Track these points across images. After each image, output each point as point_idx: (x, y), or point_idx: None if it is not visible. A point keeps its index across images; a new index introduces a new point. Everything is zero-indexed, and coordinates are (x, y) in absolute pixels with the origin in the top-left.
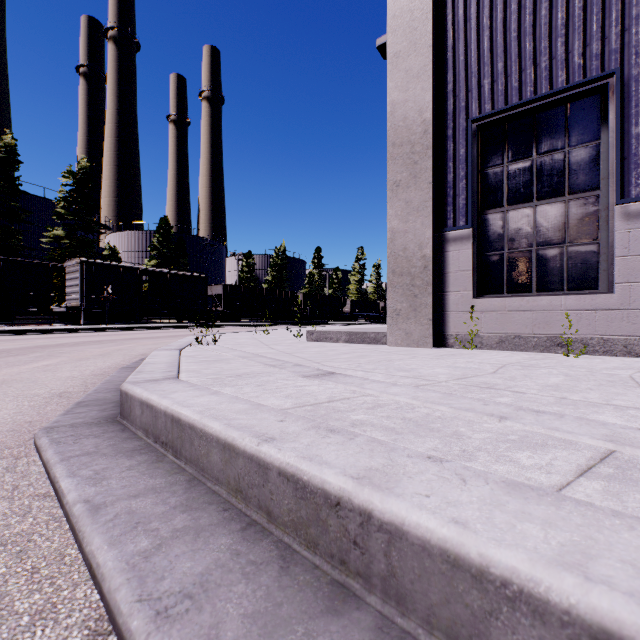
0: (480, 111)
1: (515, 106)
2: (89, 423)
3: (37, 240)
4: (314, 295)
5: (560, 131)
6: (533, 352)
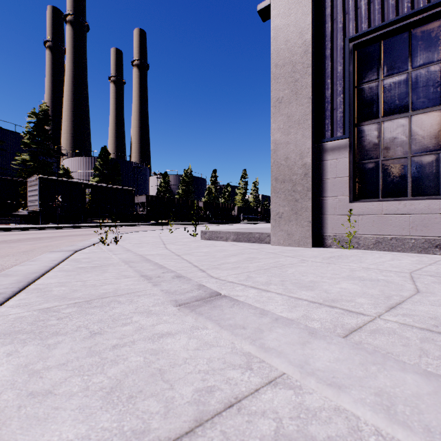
0: (357, 30)
1: (392, 22)
2: None
3: (10, 162)
4: (211, 203)
5: (436, 44)
6: (410, 253)
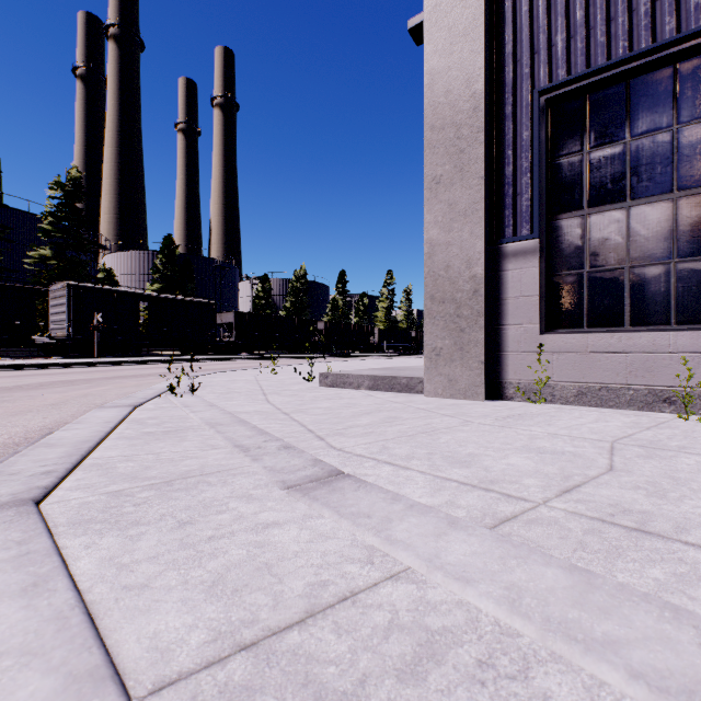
0: (551, 79)
1: (601, 69)
2: None
3: (20, 261)
4: (338, 324)
5: (665, 102)
6: (628, 410)
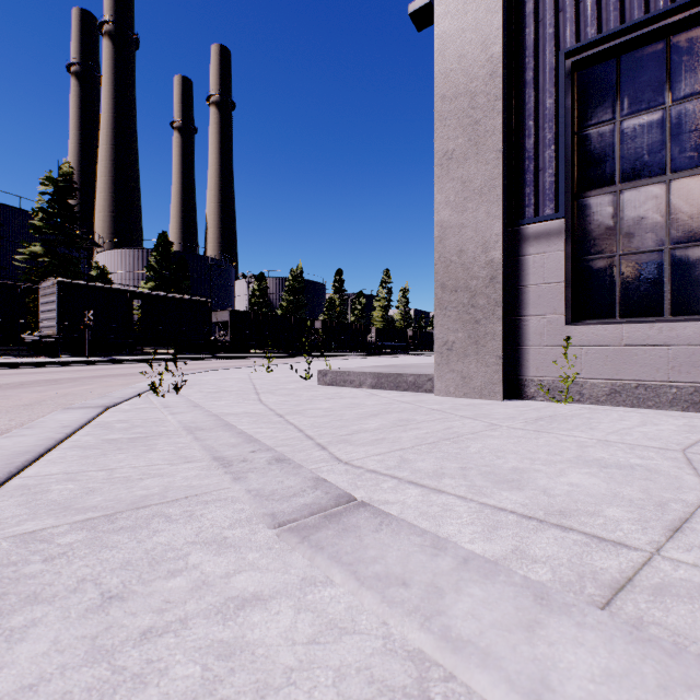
0: (579, 38)
1: (639, 24)
2: None
3: (11, 258)
4: (334, 322)
5: None
6: (670, 410)
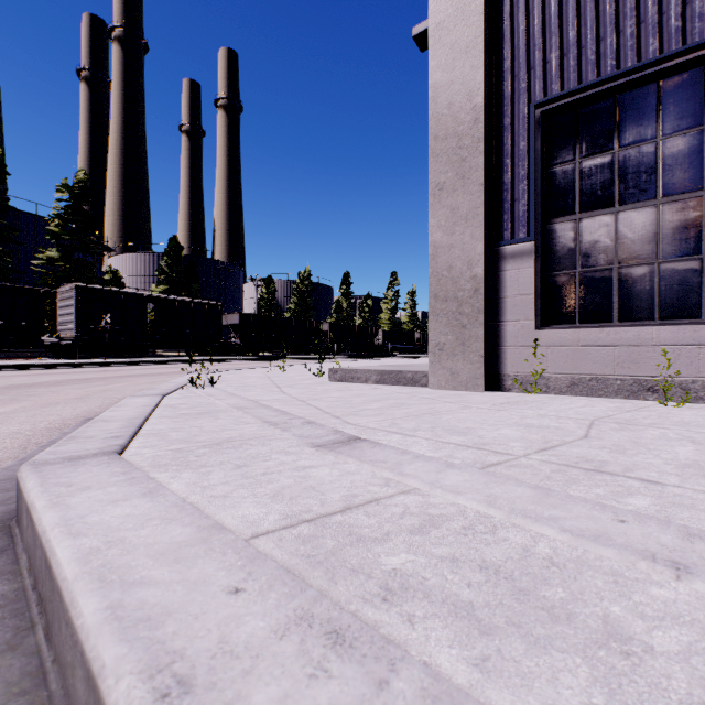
0: (546, 93)
1: (592, 85)
2: None
3: (28, 263)
4: (342, 325)
5: (650, 116)
6: (615, 398)
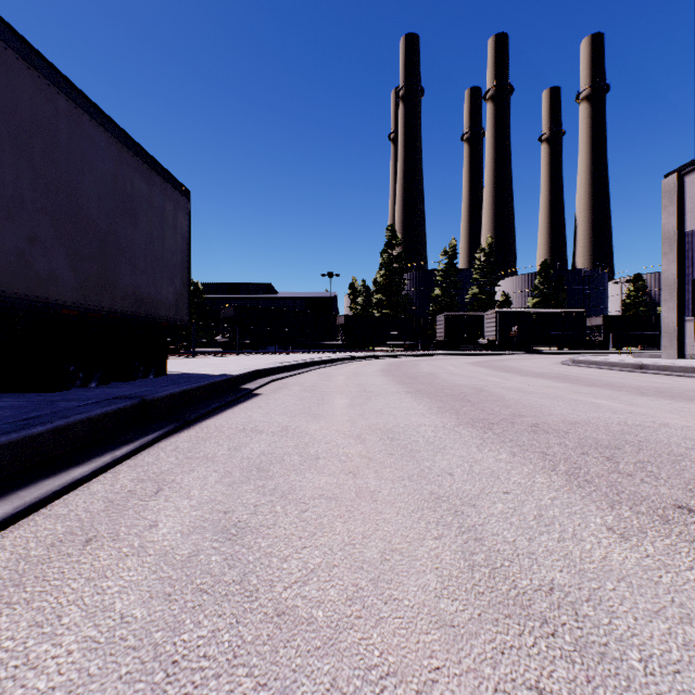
0: None
1: None
2: (567, 363)
3: (461, 297)
4: None
5: None
6: None
